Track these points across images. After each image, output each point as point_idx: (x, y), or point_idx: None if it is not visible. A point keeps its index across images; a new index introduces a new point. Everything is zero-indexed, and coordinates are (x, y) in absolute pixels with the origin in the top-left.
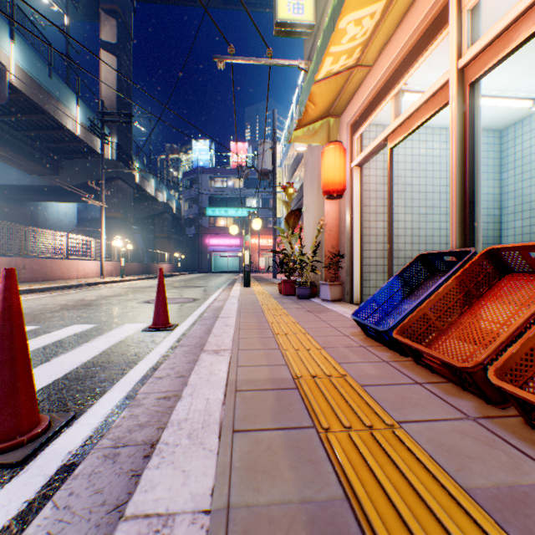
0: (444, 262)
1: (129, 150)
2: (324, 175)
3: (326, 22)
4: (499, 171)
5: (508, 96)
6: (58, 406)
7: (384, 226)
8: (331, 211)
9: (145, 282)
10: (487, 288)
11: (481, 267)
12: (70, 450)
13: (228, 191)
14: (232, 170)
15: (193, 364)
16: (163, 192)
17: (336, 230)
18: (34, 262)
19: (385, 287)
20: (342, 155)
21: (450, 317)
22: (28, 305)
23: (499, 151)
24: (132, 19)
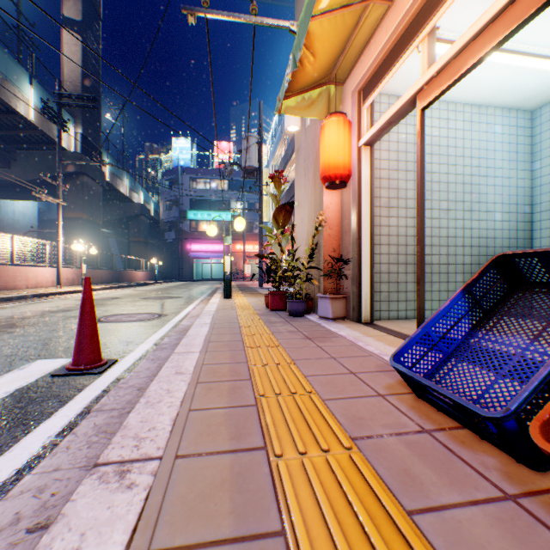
0: None
1: (97, 142)
2: (324, 156)
3: None
4: (530, 160)
5: None
6: None
7: (399, 224)
8: (331, 204)
9: (112, 293)
10: None
11: None
12: None
13: (211, 193)
14: (216, 170)
15: None
16: (139, 193)
17: (338, 228)
18: None
19: (445, 310)
20: (347, 130)
21: None
22: None
23: (530, 136)
24: None
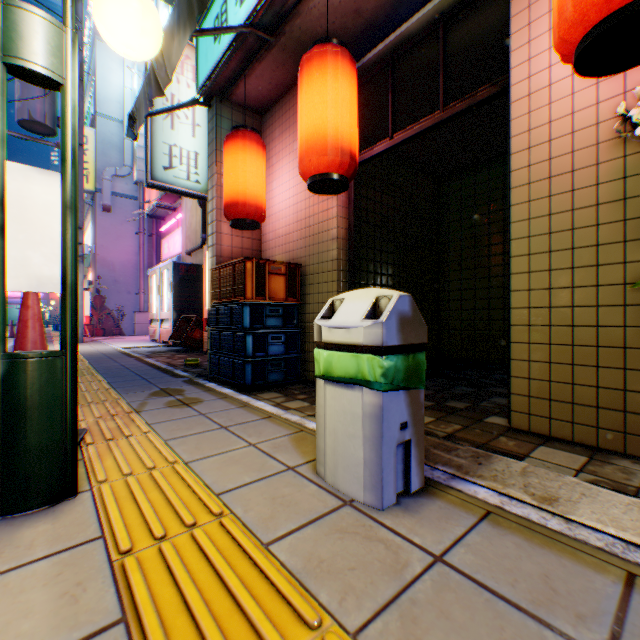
0: None
1: None
2: None
3: None
4: None
5: None
6: None
7: None
8: None
9: None
10: None
11: None
12: None
13: None
14: None
15: None
16: None
17: None
18: None
19: None
20: None
21: None
22: None
23: None
24: None
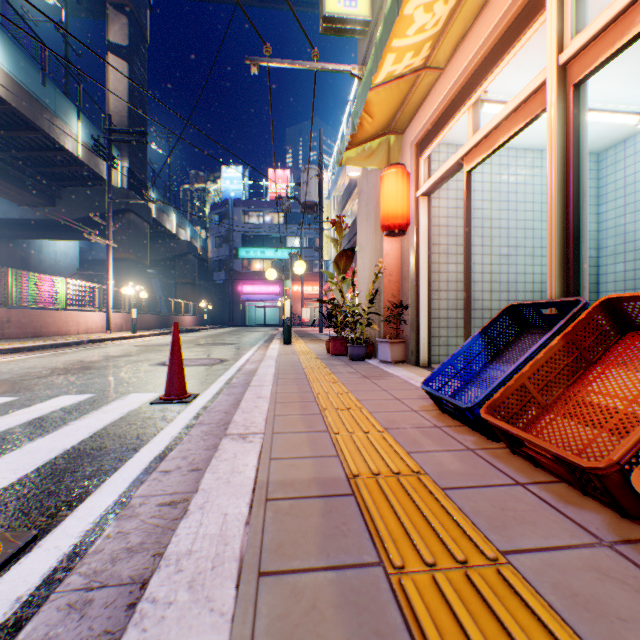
0: (541, 315)
1: (143, 176)
2: (383, 205)
3: (388, 6)
4: (596, 203)
5: (610, 109)
6: (18, 519)
7: (457, 270)
8: (391, 250)
9: (163, 339)
10: (604, 351)
11: (596, 323)
12: (20, 594)
13: (265, 227)
14: (270, 202)
15: (213, 452)
16: (186, 229)
17: (398, 274)
18: (22, 314)
19: (465, 347)
20: (405, 181)
21: (555, 389)
22: (9, 369)
23: (596, 179)
24: (147, 17)
